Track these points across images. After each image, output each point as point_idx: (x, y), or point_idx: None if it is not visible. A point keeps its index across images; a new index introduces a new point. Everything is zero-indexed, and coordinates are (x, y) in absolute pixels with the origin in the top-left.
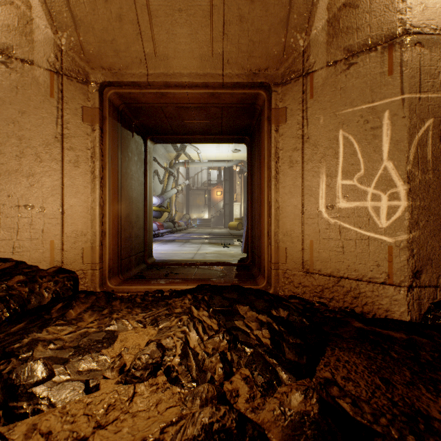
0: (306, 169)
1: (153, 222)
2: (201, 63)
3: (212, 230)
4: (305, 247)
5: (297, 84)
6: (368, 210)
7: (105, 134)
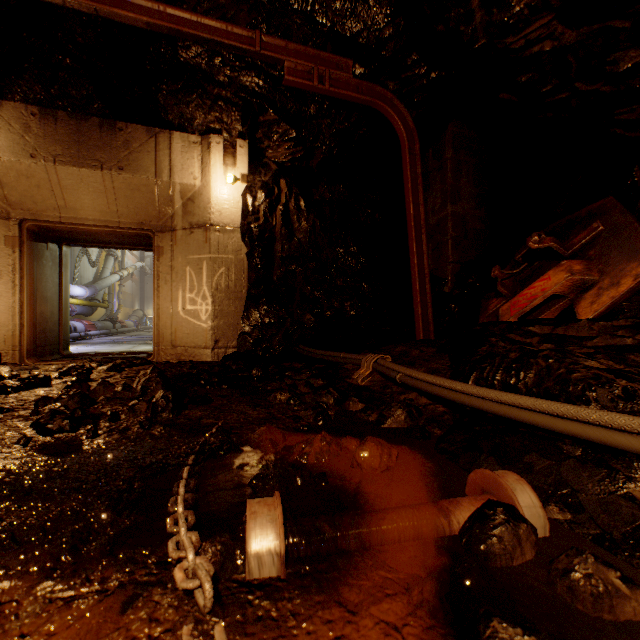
0: (173, 286)
1: (78, 320)
2: (103, 214)
3: None
4: (173, 332)
5: (169, 234)
6: (199, 311)
7: (24, 254)
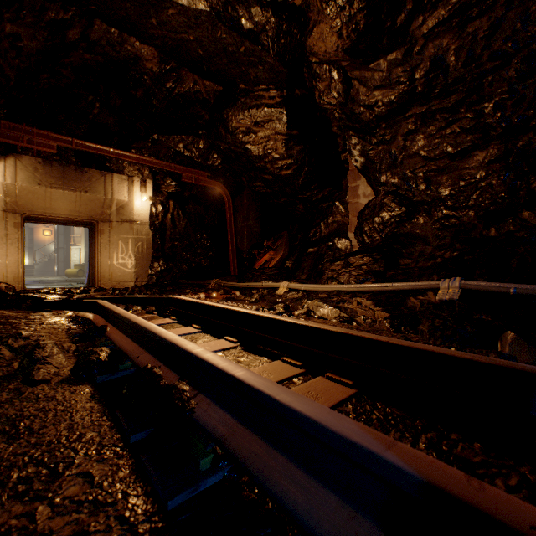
0: (111, 250)
1: None
2: (70, 212)
3: (43, 278)
4: (110, 274)
5: (108, 223)
6: (127, 263)
7: (22, 232)
